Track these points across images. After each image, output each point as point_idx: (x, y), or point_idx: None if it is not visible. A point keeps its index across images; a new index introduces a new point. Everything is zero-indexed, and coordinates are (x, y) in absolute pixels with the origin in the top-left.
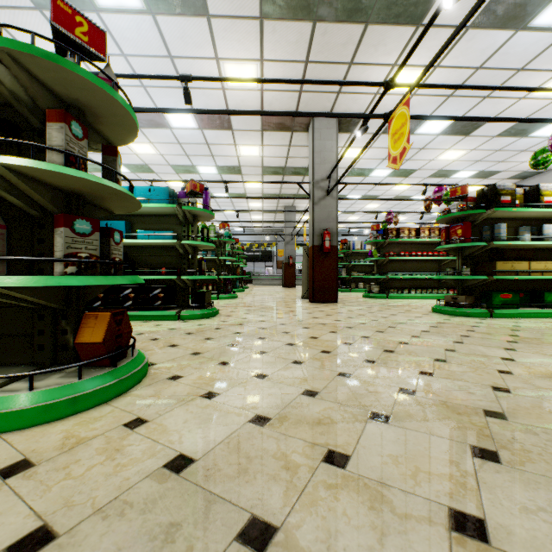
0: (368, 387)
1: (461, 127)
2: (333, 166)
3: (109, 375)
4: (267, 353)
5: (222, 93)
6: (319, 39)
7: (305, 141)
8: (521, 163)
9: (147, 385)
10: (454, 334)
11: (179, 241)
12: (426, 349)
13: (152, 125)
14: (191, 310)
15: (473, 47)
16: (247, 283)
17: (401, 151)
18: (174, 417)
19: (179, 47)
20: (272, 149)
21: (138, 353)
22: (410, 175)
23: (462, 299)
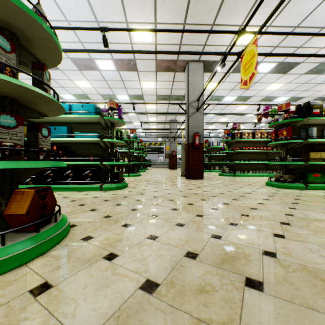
0: (237, 249)
1: (281, 68)
2: (200, 93)
3: (30, 240)
4: (158, 216)
5: (131, 46)
6: (193, 7)
7: (183, 78)
8: (318, 91)
9: (64, 245)
10: (287, 201)
11: (102, 139)
12: (271, 214)
13: (87, 68)
14: (109, 184)
15: (293, 12)
16: (147, 166)
17: (250, 76)
18: (76, 282)
19: (102, 15)
20: (162, 83)
21: (61, 218)
22: (248, 100)
23: (287, 177)
